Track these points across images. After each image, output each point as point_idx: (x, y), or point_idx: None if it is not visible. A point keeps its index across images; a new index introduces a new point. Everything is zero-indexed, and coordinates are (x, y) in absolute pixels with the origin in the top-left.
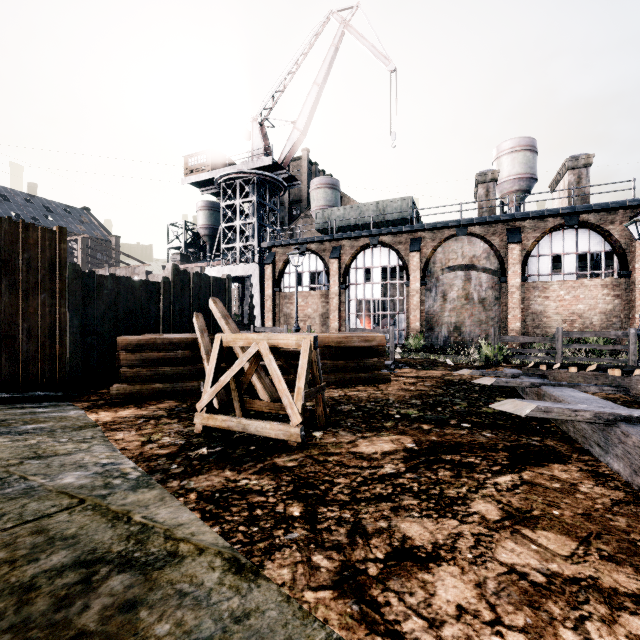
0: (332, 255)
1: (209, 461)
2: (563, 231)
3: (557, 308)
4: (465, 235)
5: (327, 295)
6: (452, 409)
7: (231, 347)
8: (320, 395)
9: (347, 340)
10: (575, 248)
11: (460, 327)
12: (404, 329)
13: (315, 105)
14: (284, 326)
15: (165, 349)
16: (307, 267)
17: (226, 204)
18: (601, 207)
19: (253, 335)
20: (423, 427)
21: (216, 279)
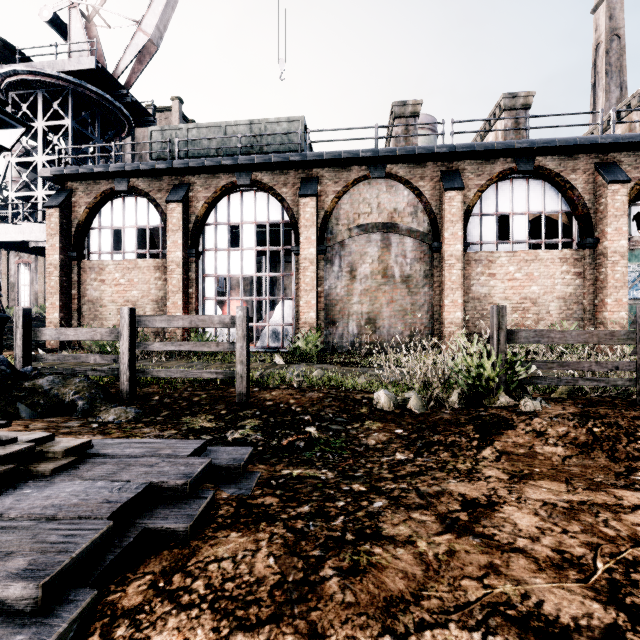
0: (171, 196)
1: None
2: (512, 181)
3: (506, 291)
4: (383, 177)
5: (166, 267)
6: None
7: None
8: None
9: None
10: (527, 206)
11: (375, 319)
12: (292, 323)
13: (172, 3)
14: None
15: None
16: (132, 219)
17: None
18: (567, 143)
19: None
20: None
21: None
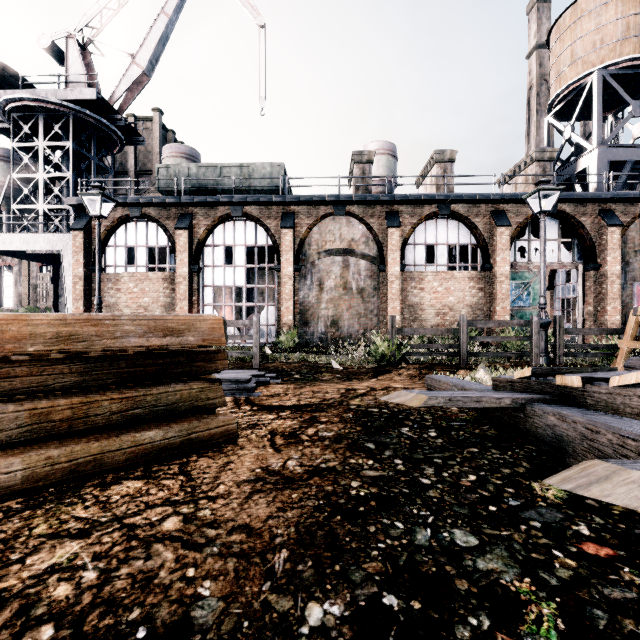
0: (179, 224)
1: None
2: (436, 220)
3: (431, 300)
4: (343, 214)
5: (172, 279)
6: None
7: None
8: None
9: (98, 330)
10: (446, 239)
11: (338, 321)
12: (274, 324)
13: (164, 41)
14: None
15: None
16: (143, 239)
17: (20, 145)
18: (470, 197)
19: None
20: None
21: None
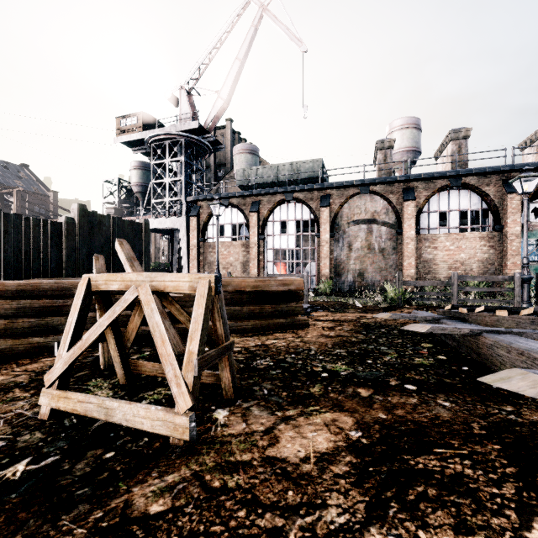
0: (252, 209)
1: (3, 505)
2: (448, 191)
3: (444, 257)
4: (368, 193)
5: (247, 245)
6: (384, 361)
7: (107, 292)
8: (226, 357)
9: (264, 284)
10: (458, 206)
11: (363, 273)
12: (315, 275)
13: (237, 78)
14: (206, 272)
15: (53, 295)
16: (229, 220)
17: (156, 163)
18: (480, 171)
19: (131, 275)
20: (361, 393)
21: (132, 223)
